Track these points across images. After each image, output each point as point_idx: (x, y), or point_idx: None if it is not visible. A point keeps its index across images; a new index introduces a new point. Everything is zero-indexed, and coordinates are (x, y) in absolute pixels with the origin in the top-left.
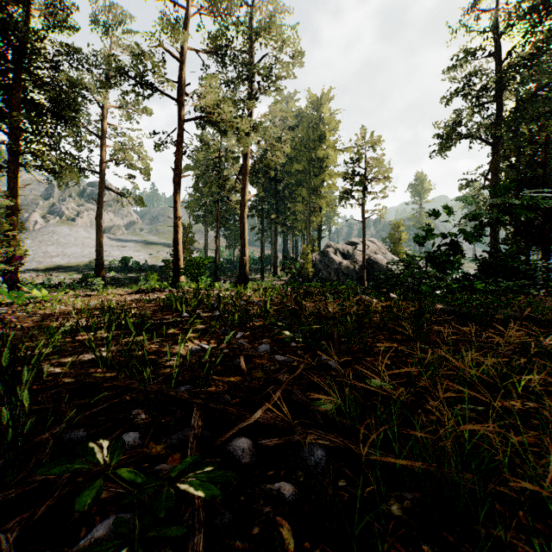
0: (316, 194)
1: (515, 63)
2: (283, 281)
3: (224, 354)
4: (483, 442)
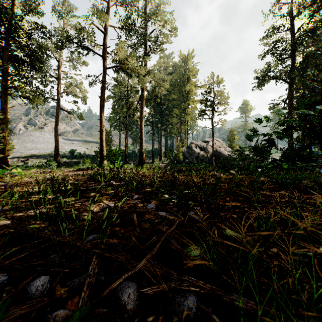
0: (184, 112)
1: (303, 34)
2: (165, 164)
3: (124, 210)
4: (321, 286)
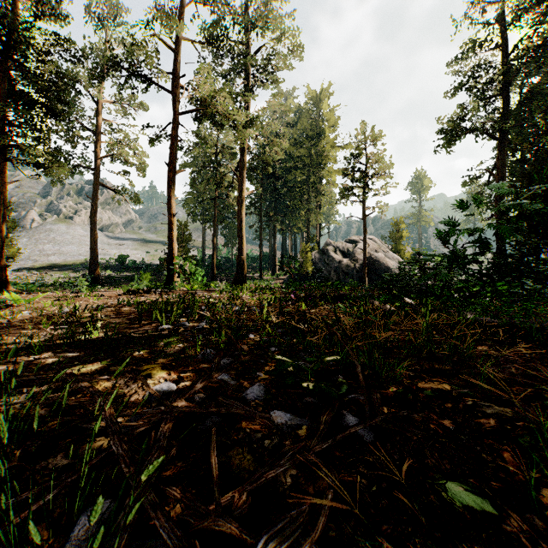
0: (315, 191)
1: (523, 54)
2: (282, 280)
3: (196, 404)
4: None
